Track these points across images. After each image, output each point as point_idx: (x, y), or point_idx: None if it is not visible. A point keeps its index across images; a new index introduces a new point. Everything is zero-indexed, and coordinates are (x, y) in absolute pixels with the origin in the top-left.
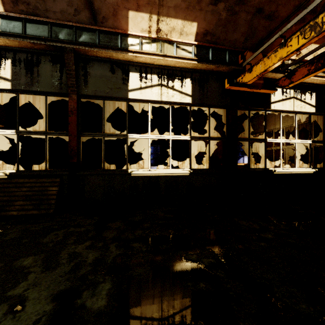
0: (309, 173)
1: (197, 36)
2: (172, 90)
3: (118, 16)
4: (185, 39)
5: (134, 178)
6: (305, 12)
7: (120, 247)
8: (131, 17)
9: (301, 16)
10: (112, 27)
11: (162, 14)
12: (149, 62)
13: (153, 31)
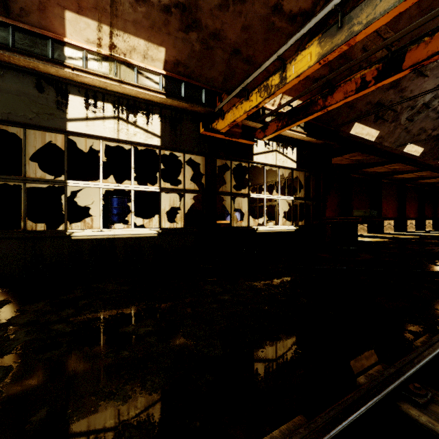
0: (291, 231)
1: (166, 65)
2: (135, 126)
3: (47, 13)
4: (150, 65)
5: (77, 242)
6: (259, 71)
7: (33, 332)
8: (70, 19)
9: (257, 74)
10: (38, 25)
11: (116, 27)
12: (99, 86)
13: (104, 45)
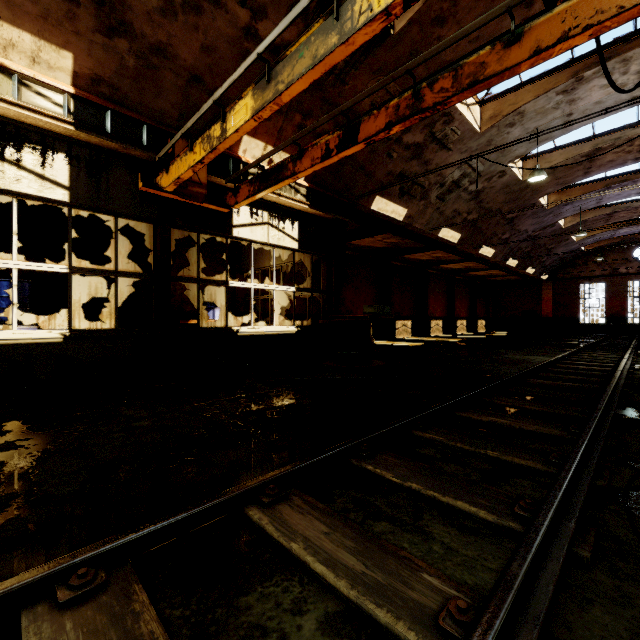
0: (290, 334)
1: (77, 79)
2: (18, 167)
3: None
4: (47, 75)
5: None
6: (198, 115)
7: None
8: None
9: (196, 119)
10: None
11: None
12: None
13: None
